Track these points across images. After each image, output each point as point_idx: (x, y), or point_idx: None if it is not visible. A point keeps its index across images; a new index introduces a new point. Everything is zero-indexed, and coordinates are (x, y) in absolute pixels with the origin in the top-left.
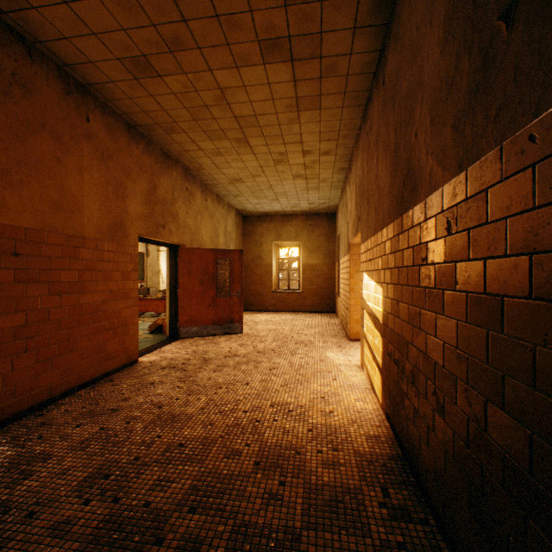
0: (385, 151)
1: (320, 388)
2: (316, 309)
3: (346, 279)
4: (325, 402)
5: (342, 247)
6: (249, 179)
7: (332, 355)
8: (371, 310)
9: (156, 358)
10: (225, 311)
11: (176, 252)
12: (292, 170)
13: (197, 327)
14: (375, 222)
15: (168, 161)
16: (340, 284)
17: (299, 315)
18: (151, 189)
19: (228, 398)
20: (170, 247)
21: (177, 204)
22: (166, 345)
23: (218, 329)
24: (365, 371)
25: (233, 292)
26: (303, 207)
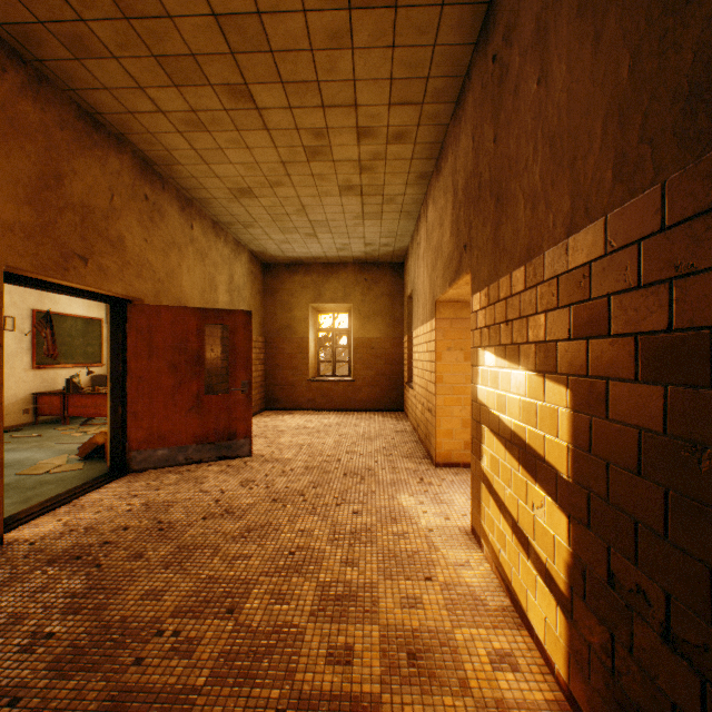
0: (596, 8)
1: (401, 616)
2: (374, 405)
3: (427, 361)
4: (421, 679)
5: (419, 311)
6: (265, 191)
7: (412, 504)
8: (512, 434)
9: (54, 528)
10: (220, 419)
11: (124, 312)
12: (339, 174)
13: (167, 449)
14: (533, 228)
15: (97, 134)
16: (413, 368)
17: (350, 415)
18: (46, 176)
19: (165, 681)
20: (109, 301)
21: (121, 221)
22: (97, 489)
23: (207, 450)
24: (487, 552)
25: (235, 385)
26: (355, 250)
